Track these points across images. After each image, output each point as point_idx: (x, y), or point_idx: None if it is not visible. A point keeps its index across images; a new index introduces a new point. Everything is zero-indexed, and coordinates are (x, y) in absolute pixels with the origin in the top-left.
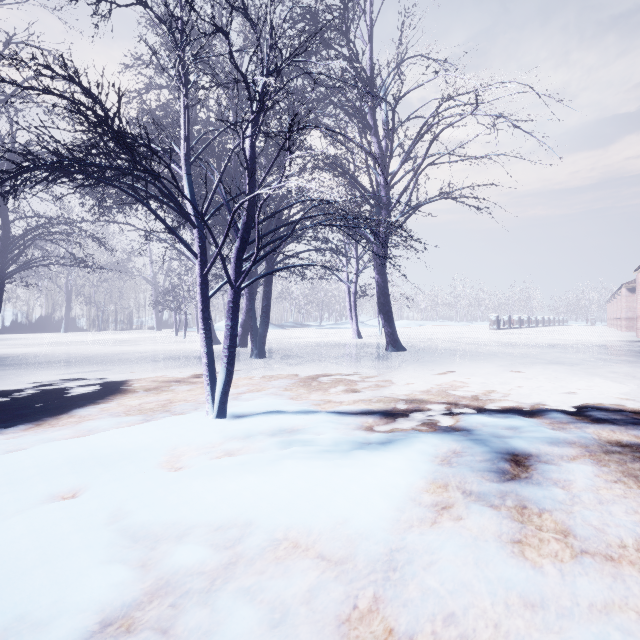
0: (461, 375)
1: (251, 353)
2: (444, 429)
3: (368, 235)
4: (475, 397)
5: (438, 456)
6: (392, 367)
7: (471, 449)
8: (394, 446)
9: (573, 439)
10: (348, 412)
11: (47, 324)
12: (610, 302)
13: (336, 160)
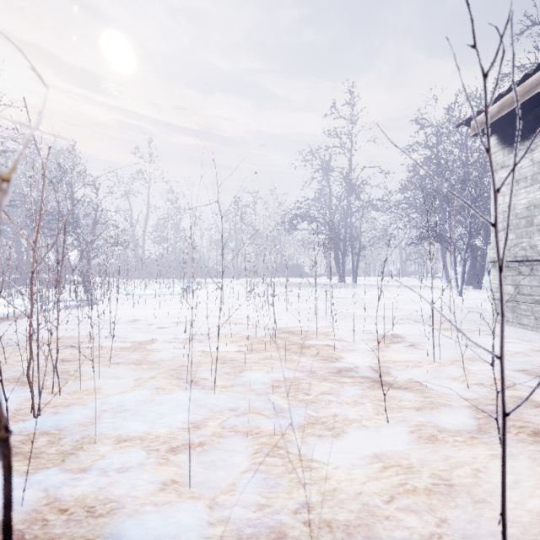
0: None
1: (472, 286)
2: None
3: None
4: None
5: None
6: None
7: None
8: None
9: None
10: None
11: None
12: None
13: None
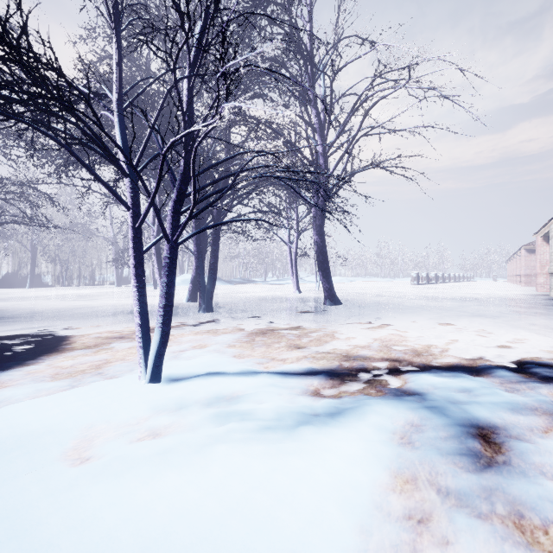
0: (396, 328)
1: (199, 308)
2: (395, 393)
3: (308, 199)
4: (416, 353)
5: (396, 432)
6: (331, 321)
7: (430, 421)
8: (345, 420)
9: (533, 404)
10: (292, 373)
11: (14, 280)
12: (510, 261)
13: (279, 130)
